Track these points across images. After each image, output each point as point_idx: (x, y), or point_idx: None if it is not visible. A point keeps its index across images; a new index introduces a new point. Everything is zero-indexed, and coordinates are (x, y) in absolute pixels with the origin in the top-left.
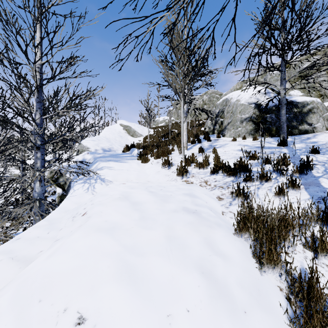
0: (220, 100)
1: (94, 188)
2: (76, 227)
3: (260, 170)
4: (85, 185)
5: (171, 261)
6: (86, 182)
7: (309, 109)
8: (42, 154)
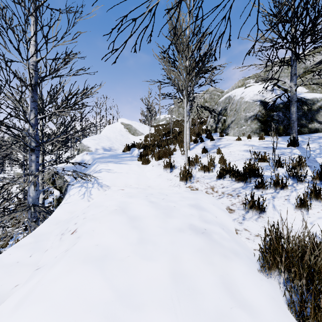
0: (222, 97)
1: (90, 194)
2: (61, 251)
3: (272, 175)
4: (81, 190)
5: (179, 319)
6: (83, 185)
7: (319, 107)
8: (37, 156)
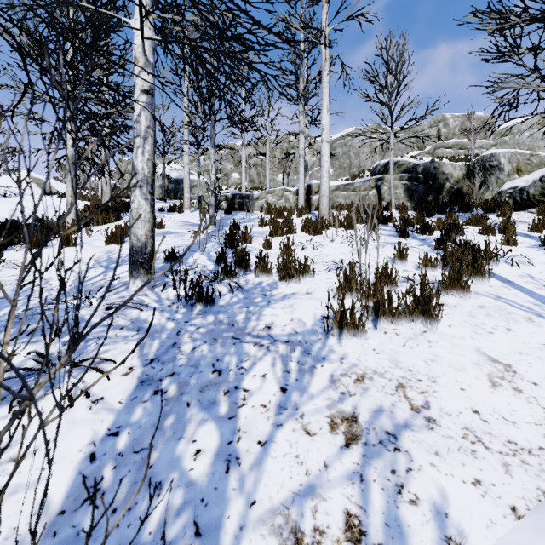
0: None
1: None
2: None
3: None
4: None
5: None
6: None
7: (195, 185)
8: None
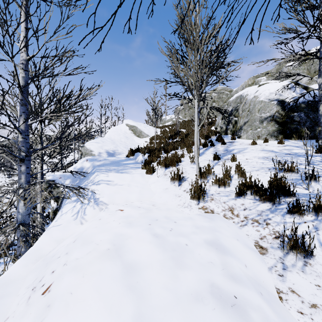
0: (233, 97)
1: (84, 214)
2: None
3: (306, 193)
4: (76, 206)
5: None
6: (79, 200)
7: None
8: (28, 166)
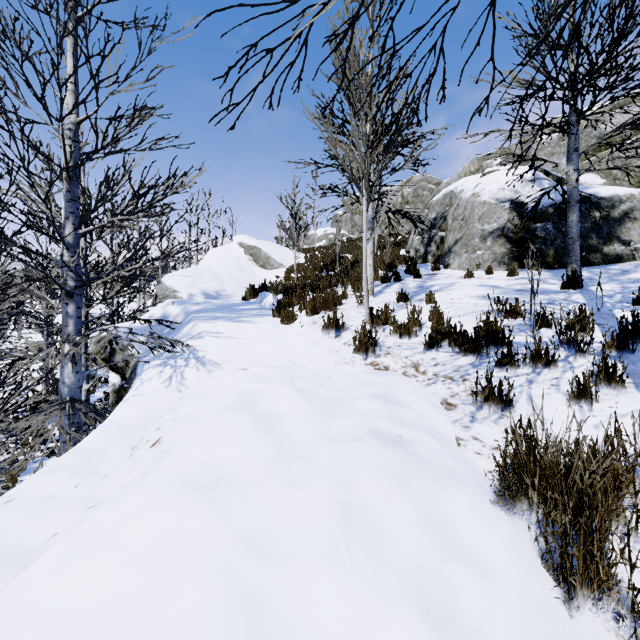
0: (439, 194)
1: (183, 378)
2: (135, 476)
3: (530, 342)
4: (165, 371)
5: (350, 577)
6: (168, 363)
7: (624, 213)
8: (79, 306)
